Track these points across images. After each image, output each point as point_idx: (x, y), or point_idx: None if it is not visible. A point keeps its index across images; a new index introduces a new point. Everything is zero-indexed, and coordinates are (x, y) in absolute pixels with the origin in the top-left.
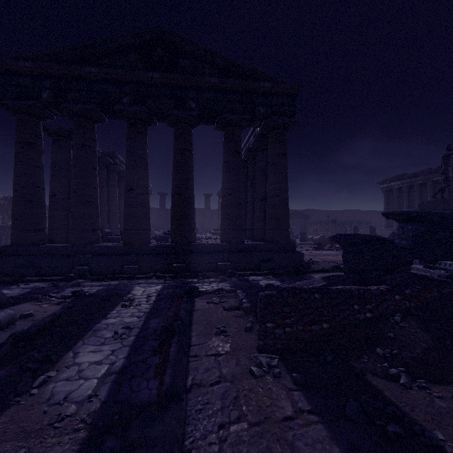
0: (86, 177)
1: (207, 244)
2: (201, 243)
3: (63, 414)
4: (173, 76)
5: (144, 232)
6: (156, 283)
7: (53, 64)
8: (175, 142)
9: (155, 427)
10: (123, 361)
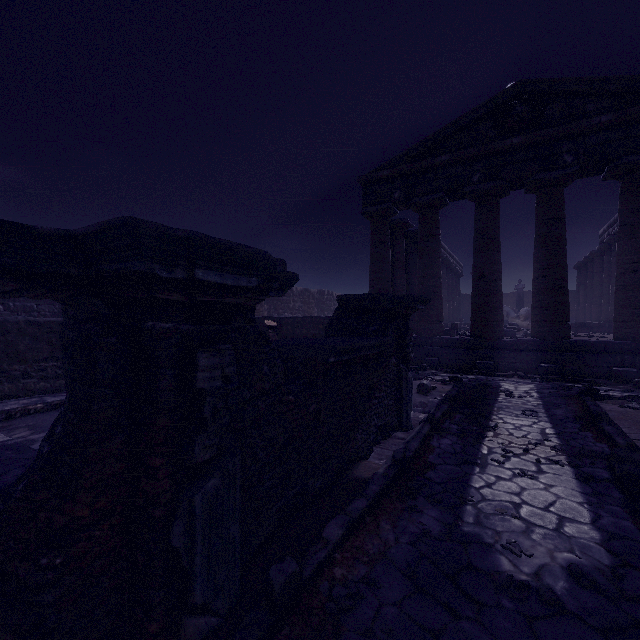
0: (432, 267)
1: (592, 341)
2: (581, 340)
3: (532, 442)
4: (539, 133)
5: (497, 324)
6: (524, 382)
7: (406, 165)
8: (538, 212)
9: (635, 455)
10: (552, 429)
